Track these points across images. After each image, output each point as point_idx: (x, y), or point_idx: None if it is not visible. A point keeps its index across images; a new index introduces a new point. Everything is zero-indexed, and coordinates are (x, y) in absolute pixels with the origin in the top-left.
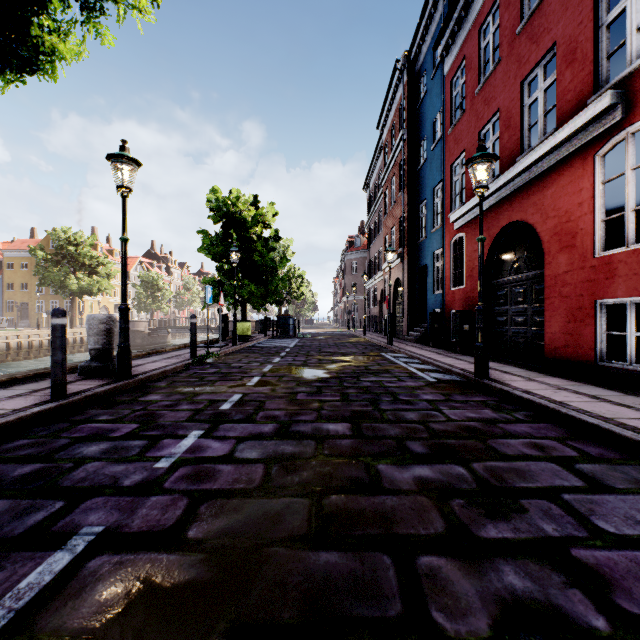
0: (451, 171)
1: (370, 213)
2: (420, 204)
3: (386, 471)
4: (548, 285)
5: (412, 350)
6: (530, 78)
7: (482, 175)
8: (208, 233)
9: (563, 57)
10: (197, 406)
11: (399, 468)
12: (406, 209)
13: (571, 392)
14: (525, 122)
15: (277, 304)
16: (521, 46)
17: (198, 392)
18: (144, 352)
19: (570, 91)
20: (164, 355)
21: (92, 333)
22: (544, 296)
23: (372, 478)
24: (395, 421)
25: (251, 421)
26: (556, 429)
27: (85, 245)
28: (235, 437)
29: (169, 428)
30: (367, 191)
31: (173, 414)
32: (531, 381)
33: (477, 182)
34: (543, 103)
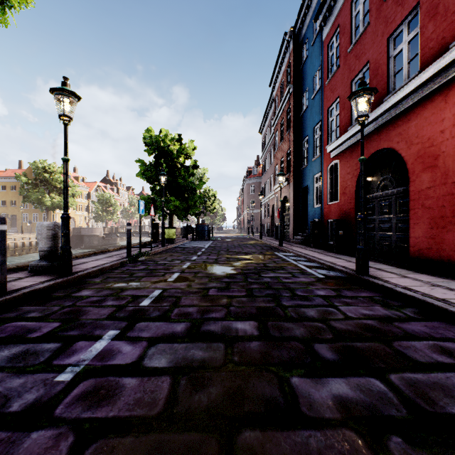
0: (328, 113)
1: (264, 149)
2: (303, 140)
3: (301, 387)
4: (412, 199)
5: (298, 250)
6: (395, 34)
7: (363, 106)
8: (144, 162)
9: (426, 13)
10: (120, 302)
11: (314, 382)
12: (292, 144)
13: (445, 289)
14: (391, 70)
15: (196, 215)
16: (388, 9)
17: (125, 288)
18: (91, 252)
19: (433, 39)
20: (106, 254)
21: (40, 237)
22: (408, 207)
23: (287, 398)
24: (298, 319)
25: (166, 319)
26: (451, 328)
27: (56, 173)
28: (147, 338)
29: (88, 327)
30: (262, 133)
31: (96, 311)
32: (405, 278)
33: (349, 120)
34: (407, 53)
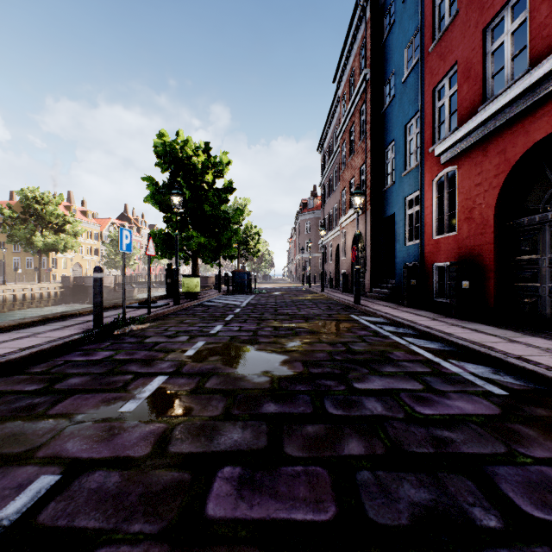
0: (433, 96)
1: (325, 171)
2: (385, 148)
3: None
4: None
5: (391, 312)
6: None
7: None
8: (154, 181)
9: None
10: None
11: None
12: (369, 155)
13: None
14: None
15: (231, 258)
16: None
17: None
18: (37, 318)
19: None
20: (66, 322)
21: None
22: None
23: None
24: None
25: None
26: None
27: (51, 204)
28: None
29: None
30: (321, 152)
31: None
32: None
33: (481, 94)
34: None
